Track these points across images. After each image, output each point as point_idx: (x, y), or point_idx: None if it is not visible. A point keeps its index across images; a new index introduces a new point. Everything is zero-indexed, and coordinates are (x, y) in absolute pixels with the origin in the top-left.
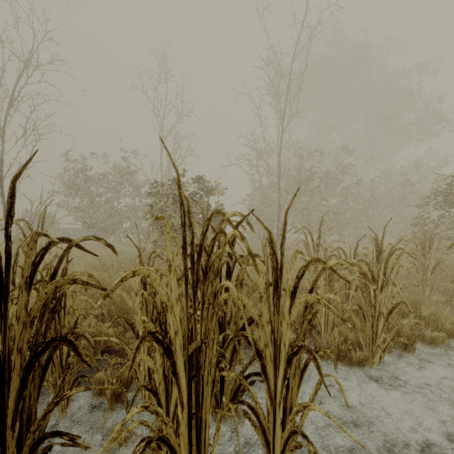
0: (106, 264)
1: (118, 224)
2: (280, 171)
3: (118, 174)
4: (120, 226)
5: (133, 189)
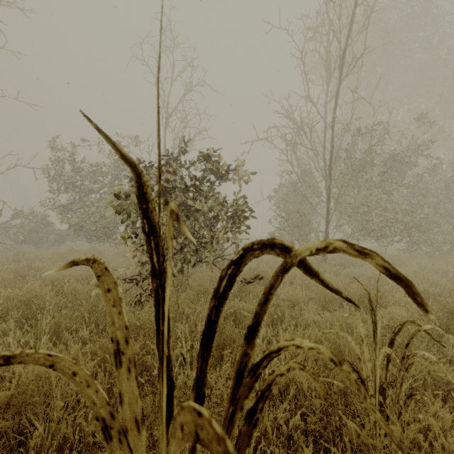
0: (35, 303)
1: (112, 227)
2: (332, 147)
3: (112, 163)
4: (115, 229)
5: (132, 182)
